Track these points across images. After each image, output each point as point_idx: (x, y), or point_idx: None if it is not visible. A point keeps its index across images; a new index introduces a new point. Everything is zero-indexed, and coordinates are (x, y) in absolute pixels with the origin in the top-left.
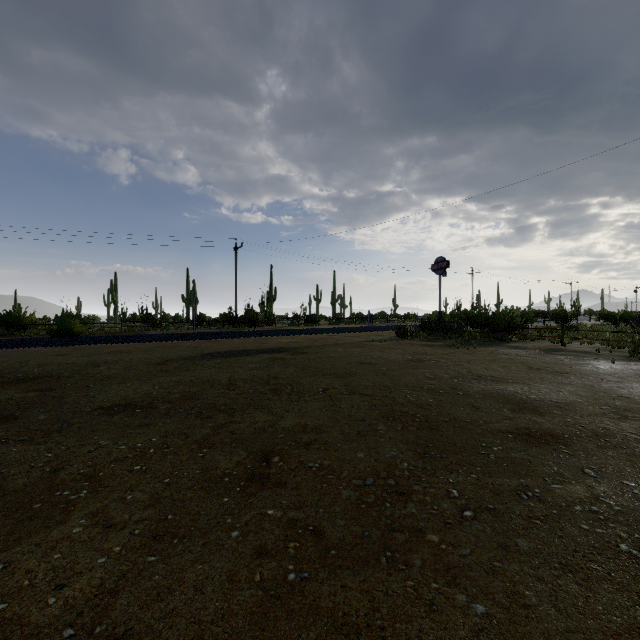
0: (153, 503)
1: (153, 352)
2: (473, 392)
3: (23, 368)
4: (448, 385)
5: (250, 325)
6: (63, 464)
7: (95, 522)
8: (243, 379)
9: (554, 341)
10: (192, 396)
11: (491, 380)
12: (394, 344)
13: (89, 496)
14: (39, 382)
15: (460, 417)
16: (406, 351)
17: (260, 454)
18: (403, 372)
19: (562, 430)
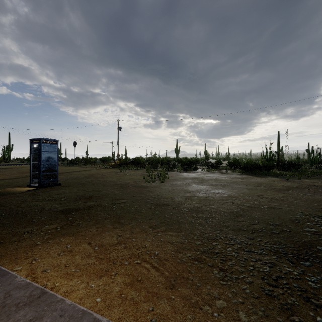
0: None
1: None
2: None
3: None
4: None
5: None
6: None
7: None
8: None
9: (95, 165)
10: None
11: None
12: None
13: None
14: None
15: None
16: None
17: None
18: None
19: None
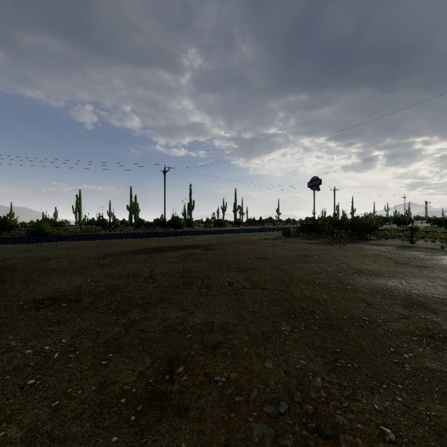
0: (25, 446)
1: (97, 248)
2: (360, 287)
3: None
4: (336, 279)
5: (174, 227)
6: None
7: None
8: (162, 272)
9: (404, 239)
10: (116, 289)
11: (369, 274)
12: (282, 242)
13: None
14: None
15: (357, 314)
16: (292, 248)
17: (165, 361)
18: (294, 266)
19: None
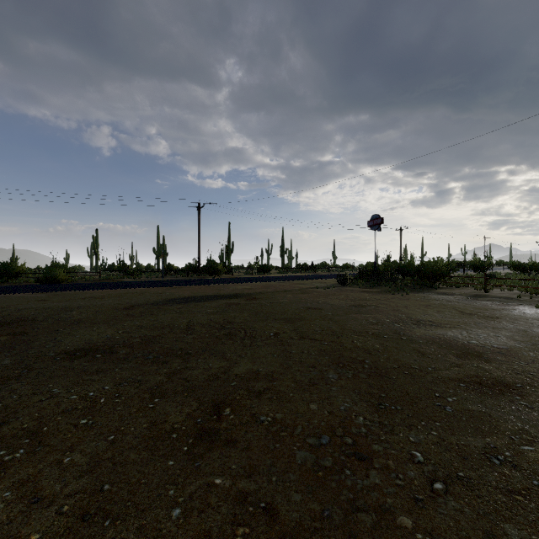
0: (91, 468)
1: (123, 298)
2: (416, 337)
3: (3, 313)
4: (391, 330)
5: (211, 274)
6: (9, 416)
7: (21, 495)
8: (201, 323)
9: (477, 288)
10: (152, 340)
11: (430, 325)
12: (336, 290)
13: (24, 458)
14: (14, 326)
15: (408, 364)
16: (348, 297)
17: (211, 405)
18: (347, 317)
19: (513, 378)
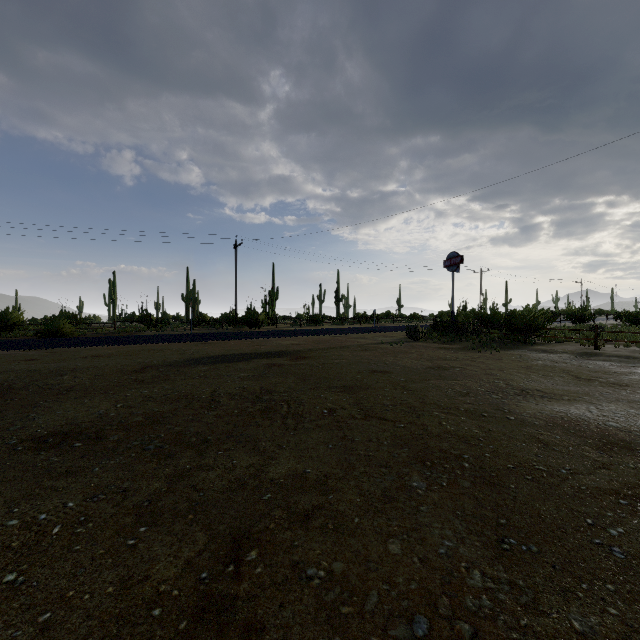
0: None
1: (135, 356)
2: (528, 416)
3: None
4: (491, 405)
5: (250, 325)
6: None
7: None
8: (229, 393)
9: (585, 344)
10: (158, 419)
11: (540, 396)
12: (406, 347)
13: None
14: None
15: (528, 461)
16: (422, 356)
17: (228, 540)
18: (427, 384)
19: None
